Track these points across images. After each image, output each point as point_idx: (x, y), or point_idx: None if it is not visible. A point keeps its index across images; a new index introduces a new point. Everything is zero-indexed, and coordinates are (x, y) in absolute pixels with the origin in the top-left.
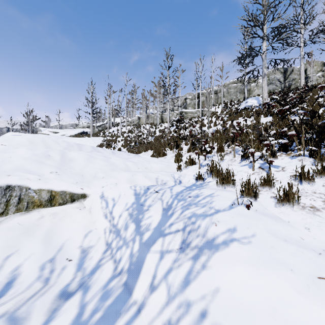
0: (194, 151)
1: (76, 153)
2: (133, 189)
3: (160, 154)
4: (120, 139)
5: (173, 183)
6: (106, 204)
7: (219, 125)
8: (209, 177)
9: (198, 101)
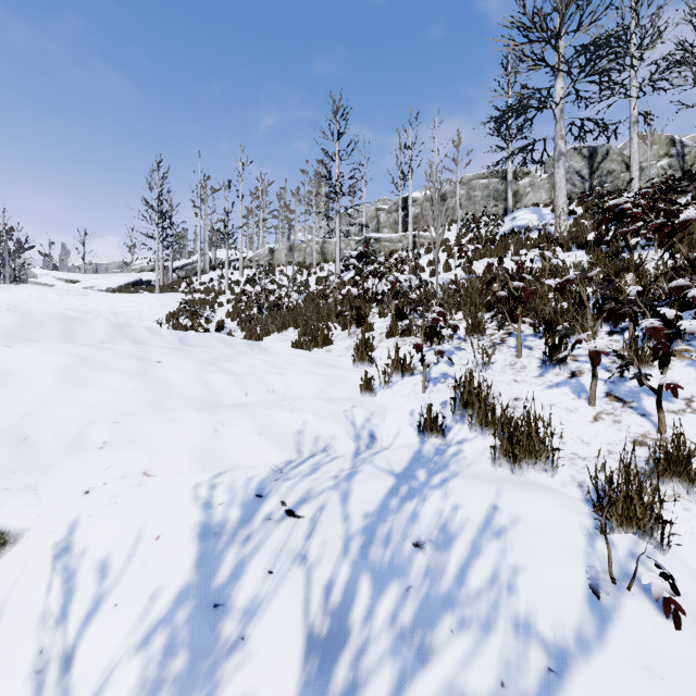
0: (403, 335)
1: (33, 353)
2: (200, 503)
3: (316, 340)
4: (225, 300)
5: (352, 443)
6: (62, 601)
7: (457, 269)
8: (461, 425)
9: (405, 215)
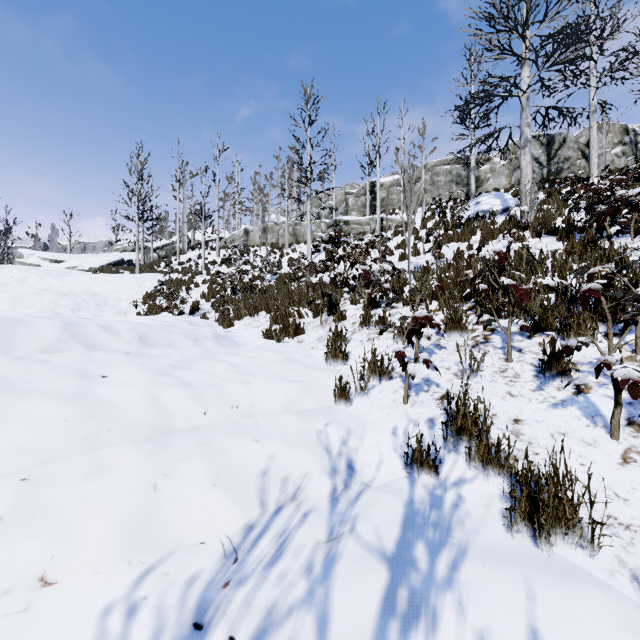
0: (377, 327)
1: None
2: None
3: (287, 329)
4: (201, 280)
5: (328, 481)
6: None
7: (426, 254)
8: (455, 455)
9: (372, 199)
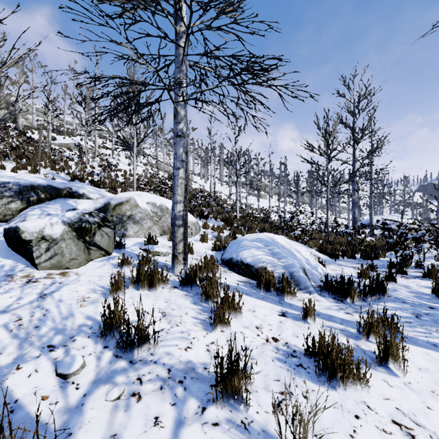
0: None
1: None
2: None
3: None
4: None
5: None
6: None
7: None
8: None
9: None
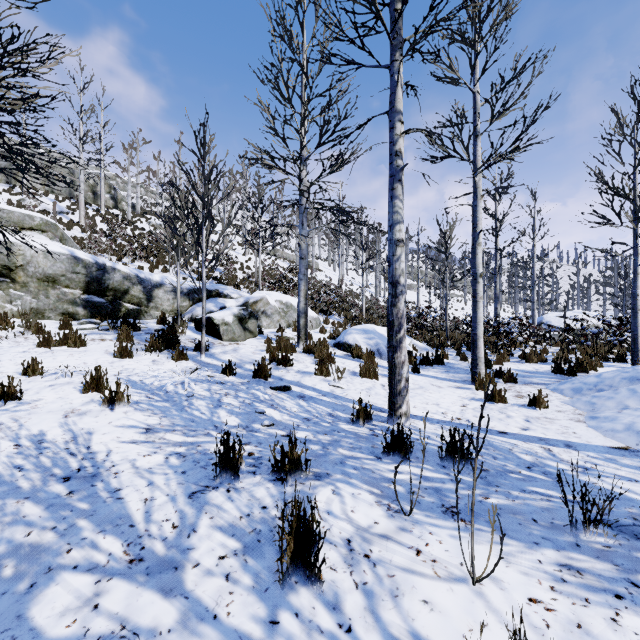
0: None
1: None
2: None
3: None
4: None
5: None
6: None
7: None
8: None
9: None
